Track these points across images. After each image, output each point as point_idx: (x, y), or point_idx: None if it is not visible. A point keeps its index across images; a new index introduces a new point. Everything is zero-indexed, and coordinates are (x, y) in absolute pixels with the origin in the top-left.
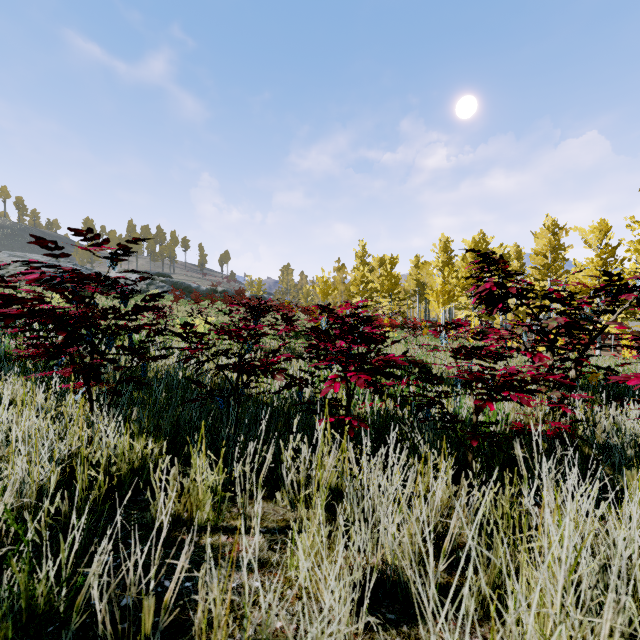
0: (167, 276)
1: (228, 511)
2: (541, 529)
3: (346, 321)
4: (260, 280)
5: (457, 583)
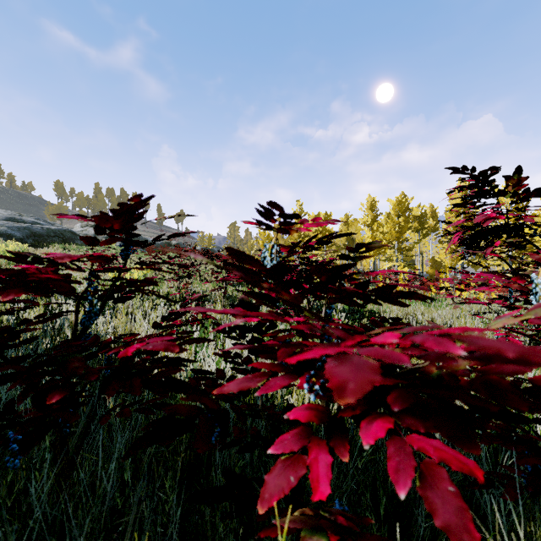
0: None
1: None
2: None
3: (295, 265)
4: (210, 235)
5: None
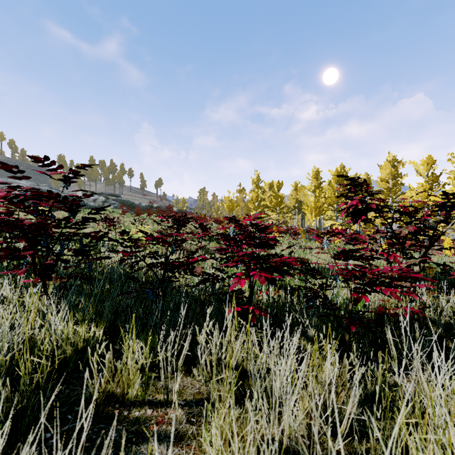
0: (117, 196)
1: (154, 385)
2: (426, 415)
3: (247, 229)
4: (184, 199)
5: (346, 452)
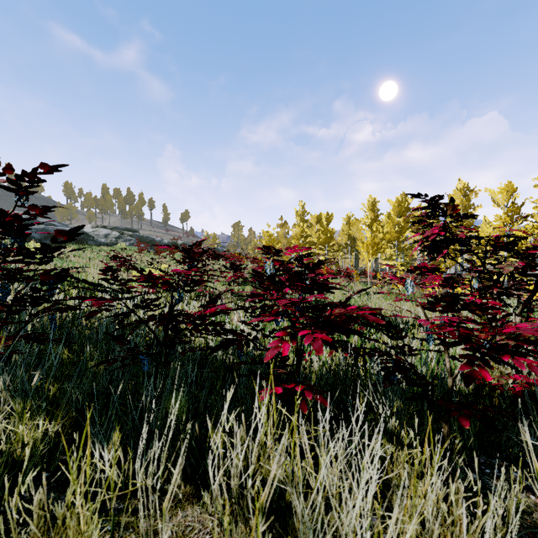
0: (134, 231)
1: (134, 528)
2: None
3: (291, 268)
4: (215, 235)
5: None
